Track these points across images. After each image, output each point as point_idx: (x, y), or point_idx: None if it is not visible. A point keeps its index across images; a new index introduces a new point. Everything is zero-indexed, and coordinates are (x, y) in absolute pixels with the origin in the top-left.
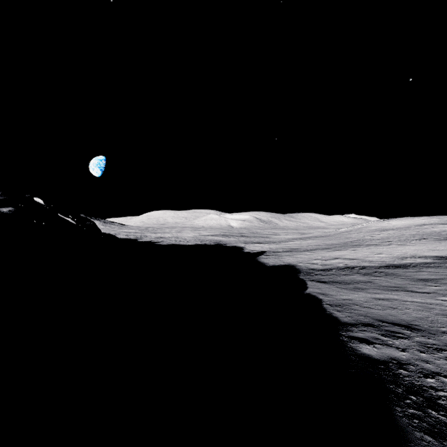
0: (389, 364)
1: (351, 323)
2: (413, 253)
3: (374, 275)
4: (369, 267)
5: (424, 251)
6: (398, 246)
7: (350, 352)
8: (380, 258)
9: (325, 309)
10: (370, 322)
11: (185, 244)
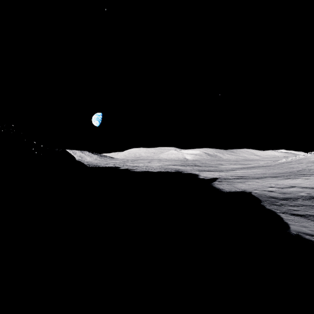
0: None
1: None
2: None
3: None
4: None
5: None
6: None
7: None
8: None
9: None
10: None
11: (152, 171)
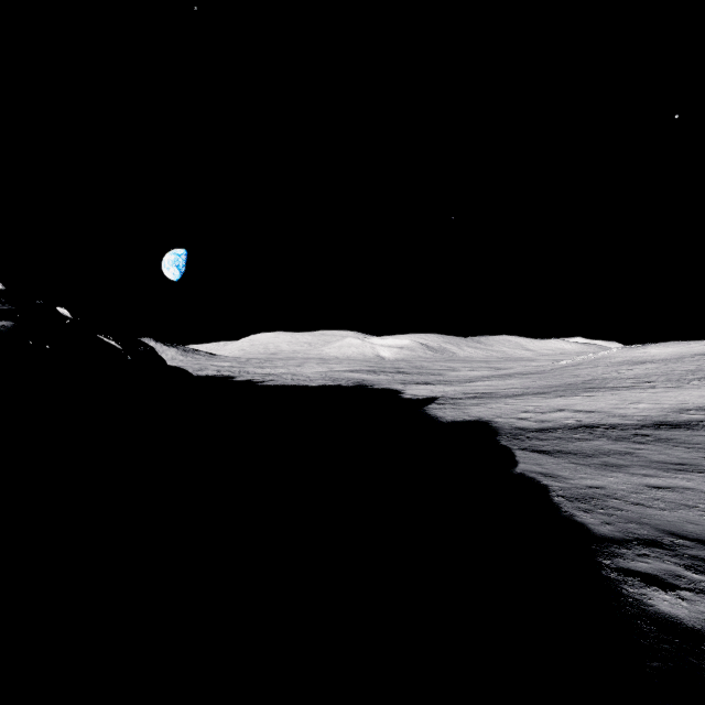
0: None
1: (616, 537)
2: (700, 403)
3: (634, 441)
4: (622, 427)
5: None
6: (668, 389)
7: (634, 609)
8: (639, 410)
9: (557, 505)
10: (653, 536)
11: (307, 384)
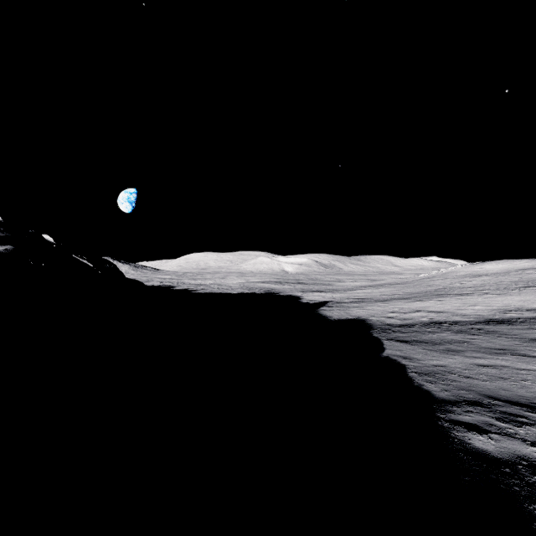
0: (517, 466)
1: (450, 399)
2: (519, 305)
3: (470, 333)
4: (462, 323)
5: (533, 303)
6: (497, 295)
7: (457, 446)
8: (475, 310)
9: (411, 378)
10: (476, 399)
11: (230, 292)
